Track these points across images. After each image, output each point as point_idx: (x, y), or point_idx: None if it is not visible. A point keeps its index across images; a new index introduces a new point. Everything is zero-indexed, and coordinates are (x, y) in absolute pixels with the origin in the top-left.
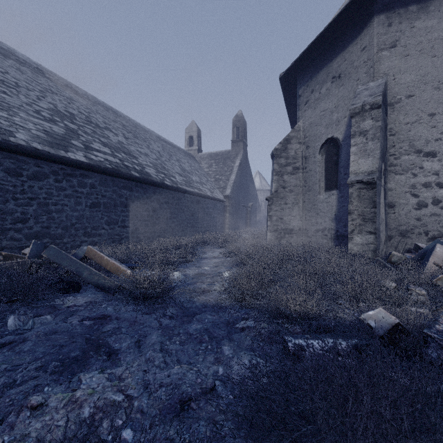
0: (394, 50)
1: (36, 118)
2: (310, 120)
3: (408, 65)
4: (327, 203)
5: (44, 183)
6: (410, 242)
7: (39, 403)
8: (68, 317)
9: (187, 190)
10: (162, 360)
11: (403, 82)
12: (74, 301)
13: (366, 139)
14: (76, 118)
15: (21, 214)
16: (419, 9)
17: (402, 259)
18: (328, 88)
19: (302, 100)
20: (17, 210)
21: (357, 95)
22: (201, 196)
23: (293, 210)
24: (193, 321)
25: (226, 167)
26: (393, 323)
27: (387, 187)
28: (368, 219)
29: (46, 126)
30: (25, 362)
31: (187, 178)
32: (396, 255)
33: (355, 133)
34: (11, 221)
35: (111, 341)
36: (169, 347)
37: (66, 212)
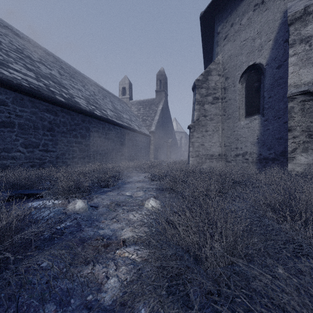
0: None
1: None
2: (229, 52)
3: None
4: (248, 128)
5: None
6: None
7: None
8: None
9: (117, 122)
10: None
11: None
12: None
13: (309, 46)
14: (2, 44)
15: None
16: None
17: None
18: (249, 17)
19: (221, 35)
20: None
21: (291, 6)
22: (130, 130)
23: (213, 137)
24: None
25: (151, 111)
26: None
27: None
28: None
29: None
30: None
31: (118, 114)
32: None
33: (294, 41)
34: None
35: None
36: None
37: None
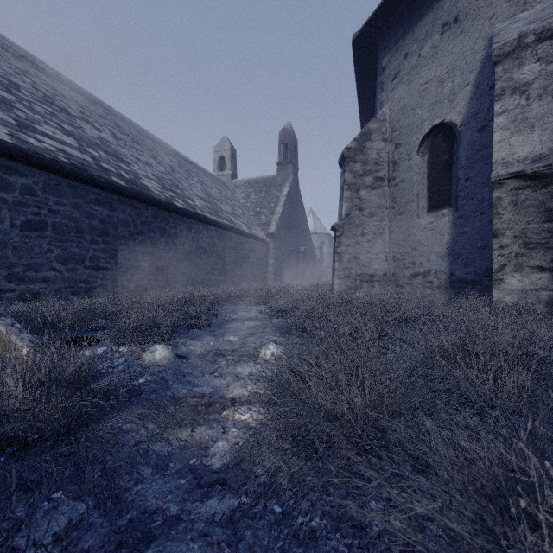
0: None
1: None
2: (402, 102)
3: None
4: (432, 230)
5: None
6: None
7: None
8: None
9: (212, 219)
10: None
11: None
12: None
13: (527, 99)
14: (21, 90)
15: None
16: None
17: None
18: (434, 44)
19: (388, 73)
20: None
21: (499, 32)
22: (234, 232)
23: (375, 245)
24: None
25: (270, 197)
26: None
27: None
28: (536, 244)
29: None
30: None
31: (212, 205)
32: None
33: (503, 91)
34: None
35: None
36: None
37: None
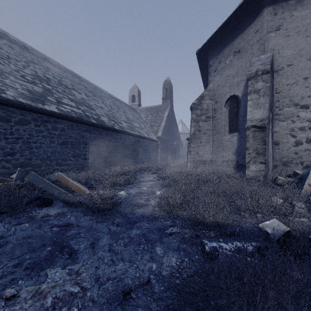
0: (278, 32)
1: (21, 81)
2: (218, 82)
3: (288, 43)
4: (230, 142)
5: (27, 127)
6: (290, 170)
7: (12, 294)
8: (42, 225)
9: (131, 133)
10: (110, 259)
11: (285, 55)
12: (46, 213)
13: (259, 96)
14: (51, 81)
15: (10, 149)
16: (297, 2)
17: (285, 182)
18: (231, 60)
19: (212, 68)
20: (7, 147)
21: (252, 64)
22: (141, 137)
23: (206, 147)
24: (134, 228)
25: (158, 117)
26: (285, 230)
27: (273, 130)
28: (260, 153)
29: (28, 86)
30: (6, 260)
31: (130, 124)
32: (281, 179)
33: (251, 91)
34: (3, 154)
35: (72, 243)
36: (116, 248)
37: (43, 148)
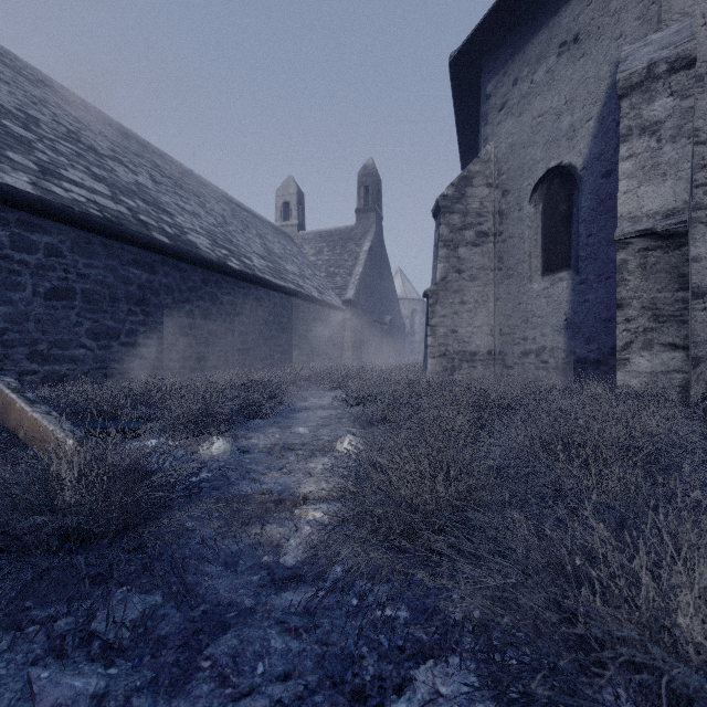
0: None
1: None
2: (510, 138)
3: None
4: (547, 297)
5: None
6: None
7: None
8: None
9: (274, 283)
10: None
11: None
12: None
13: (658, 141)
14: (41, 126)
15: None
16: None
17: None
18: (550, 68)
19: (494, 102)
20: None
21: (626, 57)
22: (302, 298)
23: (477, 316)
24: (194, 683)
25: (347, 254)
26: None
27: (690, 254)
28: (668, 317)
29: None
30: None
31: (275, 264)
32: None
33: (630, 130)
34: None
35: None
36: None
37: None
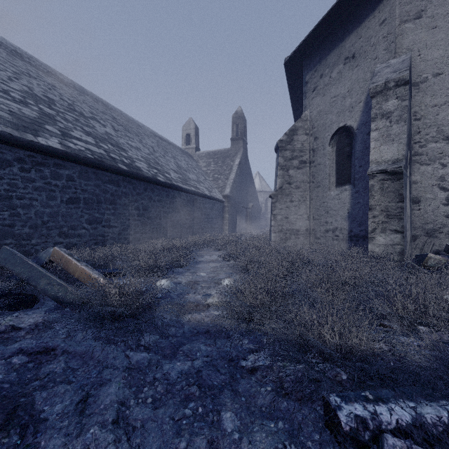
0: (419, 22)
1: (1, 97)
2: (319, 108)
3: (435, 38)
4: (338, 199)
5: (6, 171)
6: (438, 243)
7: None
8: None
9: (183, 188)
10: None
11: (430, 58)
12: (15, 323)
13: (390, 122)
14: (56, 104)
15: None
16: None
17: (441, 263)
18: (340, 71)
19: (310, 86)
20: None
21: (377, 73)
22: (199, 195)
23: (300, 209)
24: (178, 356)
25: (225, 166)
26: None
27: (411, 180)
28: (393, 216)
29: (13, 107)
30: None
31: (183, 175)
32: (434, 257)
33: (376, 115)
34: None
35: (39, 399)
36: (133, 412)
37: (35, 207)
